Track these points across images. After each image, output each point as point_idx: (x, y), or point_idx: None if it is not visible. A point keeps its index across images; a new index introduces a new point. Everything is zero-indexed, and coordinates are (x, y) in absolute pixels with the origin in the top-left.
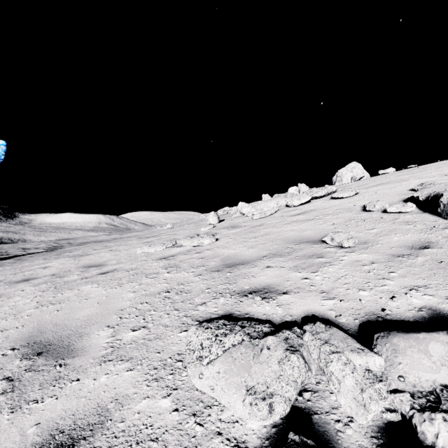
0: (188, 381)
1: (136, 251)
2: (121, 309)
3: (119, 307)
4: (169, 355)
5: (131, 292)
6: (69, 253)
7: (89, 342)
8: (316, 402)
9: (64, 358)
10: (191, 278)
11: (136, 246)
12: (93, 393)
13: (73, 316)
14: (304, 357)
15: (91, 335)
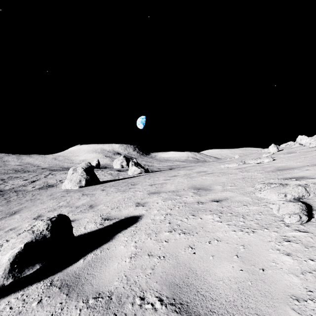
0: (255, 195)
1: (220, 167)
2: (223, 182)
3: (221, 182)
4: (247, 191)
5: (225, 178)
6: (183, 169)
7: (214, 188)
8: (308, 200)
9: (207, 190)
10: (255, 174)
11: (219, 165)
12: (221, 195)
13: (204, 183)
14: (306, 189)
15: (214, 187)
